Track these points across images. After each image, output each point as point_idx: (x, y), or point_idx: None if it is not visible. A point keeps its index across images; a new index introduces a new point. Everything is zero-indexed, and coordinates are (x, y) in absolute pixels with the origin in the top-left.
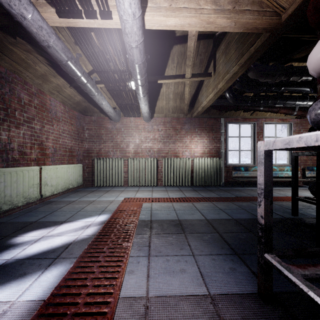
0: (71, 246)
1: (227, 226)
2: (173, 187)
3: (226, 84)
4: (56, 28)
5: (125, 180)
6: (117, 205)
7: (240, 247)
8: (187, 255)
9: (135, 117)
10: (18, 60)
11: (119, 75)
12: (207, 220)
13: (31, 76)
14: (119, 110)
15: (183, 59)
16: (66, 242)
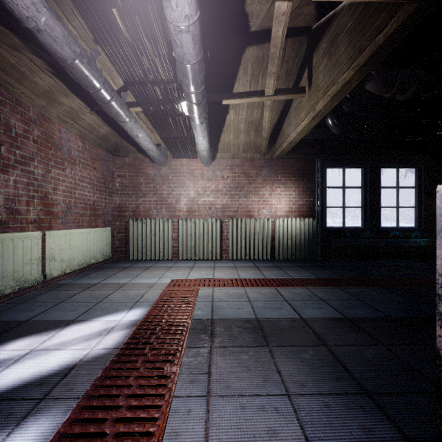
0: (73, 372)
1: (338, 333)
2: (244, 261)
3: (330, 102)
4: (63, 14)
5: (174, 251)
6: (160, 292)
7: (370, 378)
8: (277, 394)
9: (189, 158)
10: (5, 67)
11: (162, 89)
12: (303, 320)
13: (28, 94)
14: (166, 148)
15: (260, 68)
16: (67, 363)
